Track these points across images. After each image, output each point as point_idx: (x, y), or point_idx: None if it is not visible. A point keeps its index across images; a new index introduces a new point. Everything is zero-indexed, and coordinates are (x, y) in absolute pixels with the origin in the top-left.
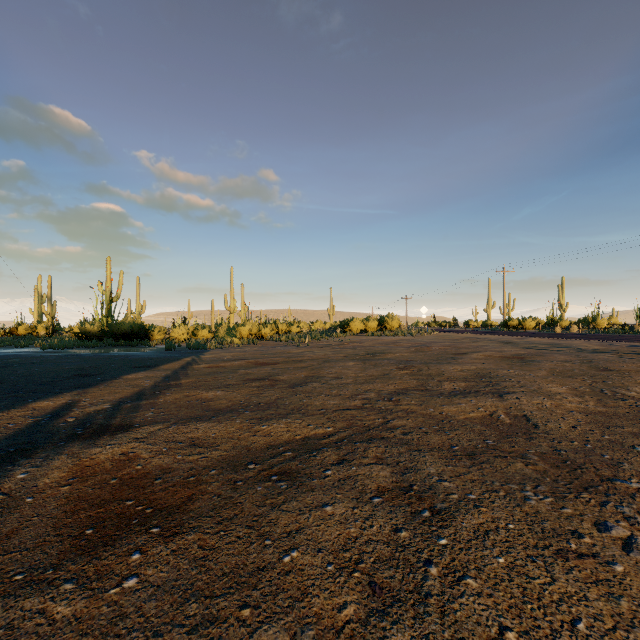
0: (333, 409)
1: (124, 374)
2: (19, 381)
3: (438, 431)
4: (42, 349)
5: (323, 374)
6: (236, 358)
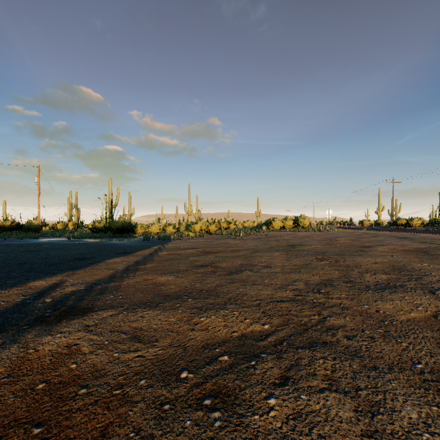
0: (267, 300)
1: (107, 259)
2: (37, 262)
3: (385, 336)
4: (67, 238)
5: (255, 263)
6: (189, 247)
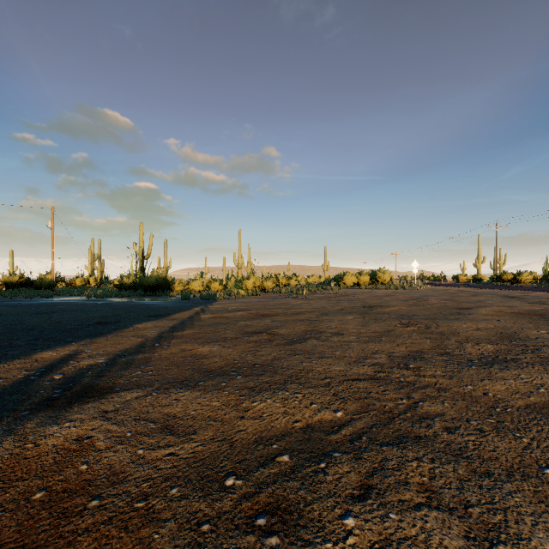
0: (339, 378)
1: (136, 323)
2: (48, 327)
3: (498, 429)
4: (88, 298)
5: (322, 329)
6: (239, 309)
